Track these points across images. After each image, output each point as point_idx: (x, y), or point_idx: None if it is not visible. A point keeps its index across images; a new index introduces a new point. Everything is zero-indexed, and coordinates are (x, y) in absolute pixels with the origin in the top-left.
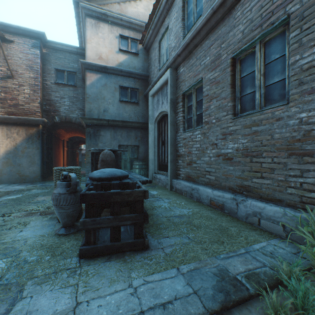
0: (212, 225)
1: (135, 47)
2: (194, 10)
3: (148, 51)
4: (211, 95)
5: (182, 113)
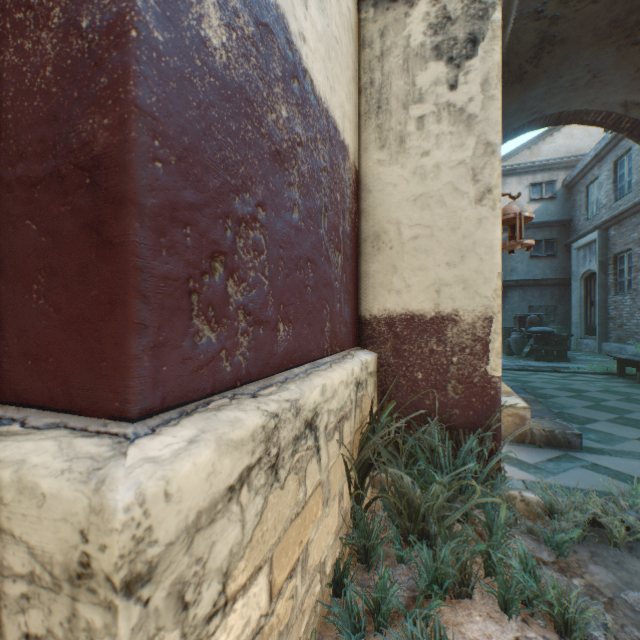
0: None
1: (550, 191)
2: (625, 179)
3: (570, 189)
4: (637, 267)
5: (613, 276)
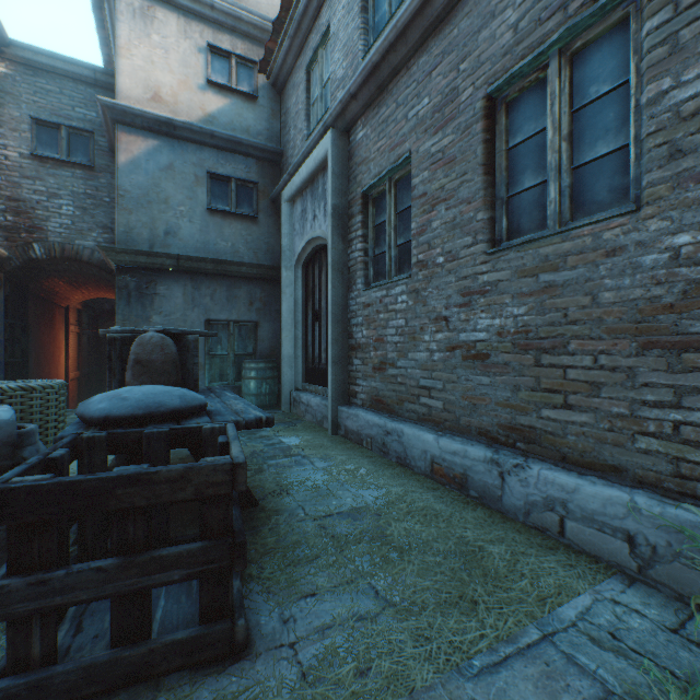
0: (441, 539)
1: (248, 81)
2: None
3: (281, 94)
4: (433, 193)
5: (363, 242)
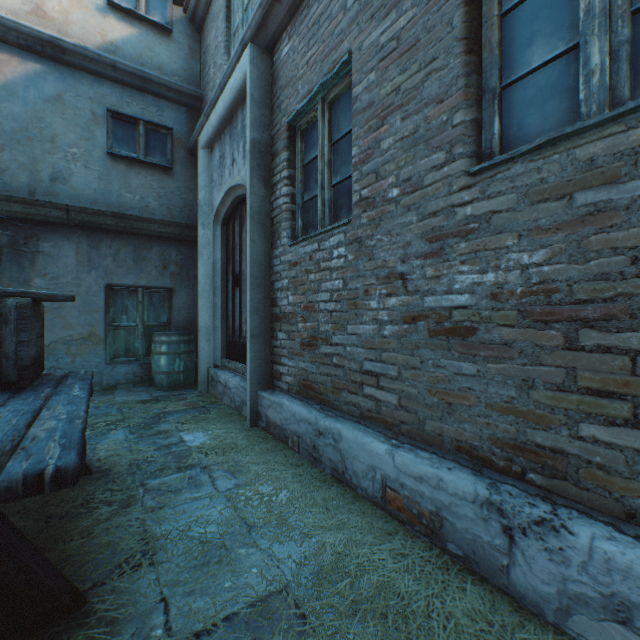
0: None
1: (160, 11)
2: None
3: (201, 31)
4: (384, 101)
5: (289, 185)
